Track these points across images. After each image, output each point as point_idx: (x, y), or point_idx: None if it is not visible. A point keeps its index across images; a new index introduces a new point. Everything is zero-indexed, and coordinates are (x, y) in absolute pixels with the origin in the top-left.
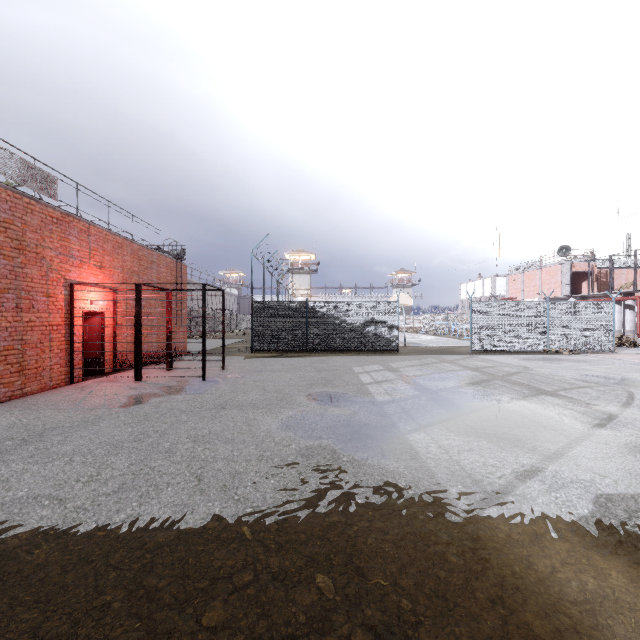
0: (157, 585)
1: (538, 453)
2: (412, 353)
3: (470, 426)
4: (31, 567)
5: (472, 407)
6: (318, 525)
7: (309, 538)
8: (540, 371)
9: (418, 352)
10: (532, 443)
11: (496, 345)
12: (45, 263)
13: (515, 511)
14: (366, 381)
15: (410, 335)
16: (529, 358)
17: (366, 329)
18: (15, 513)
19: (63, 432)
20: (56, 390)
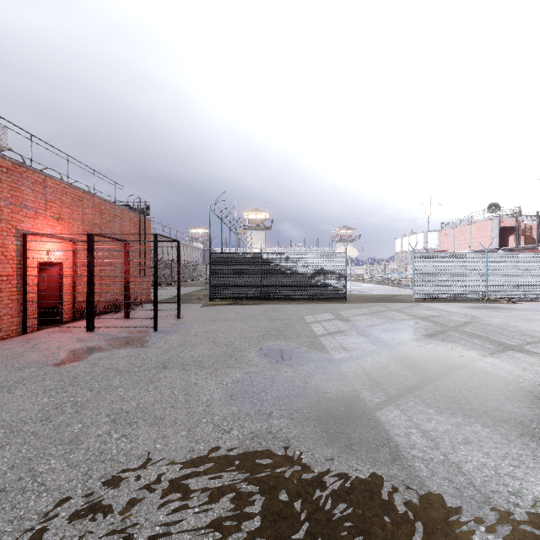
0: None
1: None
2: (359, 301)
3: (449, 397)
4: None
5: (440, 367)
6: None
7: None
8: (490, 321)
9: (364, 300)
10: None
11: (437, 293)
12: None
13: None
14: (319, 332)
15: (353, 283)
16: (472, 306)
17: (316, 278)
18: None
19: None
20: (2, 342)
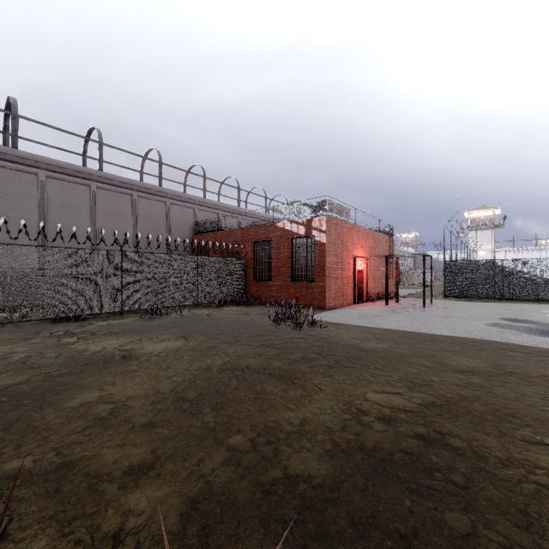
0: (457, 339)
1: None
2: None
3: None
4: (418, 333)
5: None
6: (509, 341)
7: (506, 342)
8: None
9: None
10: None
11: None
12: (347, 249)
13: None
14: None
15: None
16: None
17: None
18: (399, 327)
19: (383, 316)
20: (354, 305)
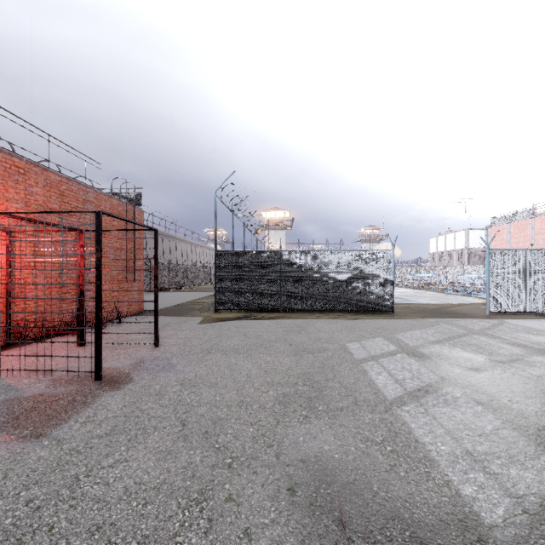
0: None
1: None
2: (411, 314)
3: None
4: None
5: None
6: None
7: None
8: None
9: (417, 313)
10: None
11: (522, 305)
12: None
13: None
14: (388, 391)
15: None
16: None
17: (353, 284)
18: None
19: None
20: None
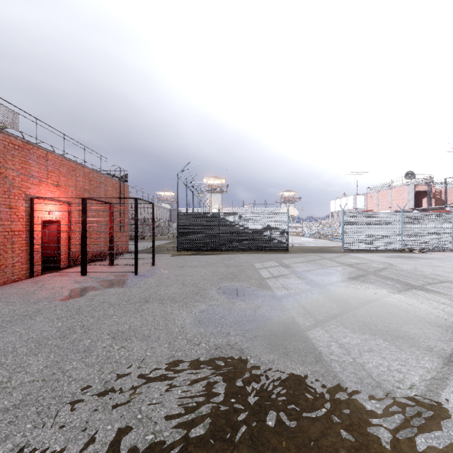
0: None
1: (436, 354)
2: (298, 252)
3: (362, 322)
4: None
5: (358, 301)
6: None
7: None
8: (402, 267)
9: (303, 251)
10: (426, 342)
11: (362, 246)
12: (7, 181)
13: (446, 442)
14: (265, 276)
15: (294, 237)
16: (389, 256)
17: (263, 233)
18: None
19: None
20: (15, 283)
